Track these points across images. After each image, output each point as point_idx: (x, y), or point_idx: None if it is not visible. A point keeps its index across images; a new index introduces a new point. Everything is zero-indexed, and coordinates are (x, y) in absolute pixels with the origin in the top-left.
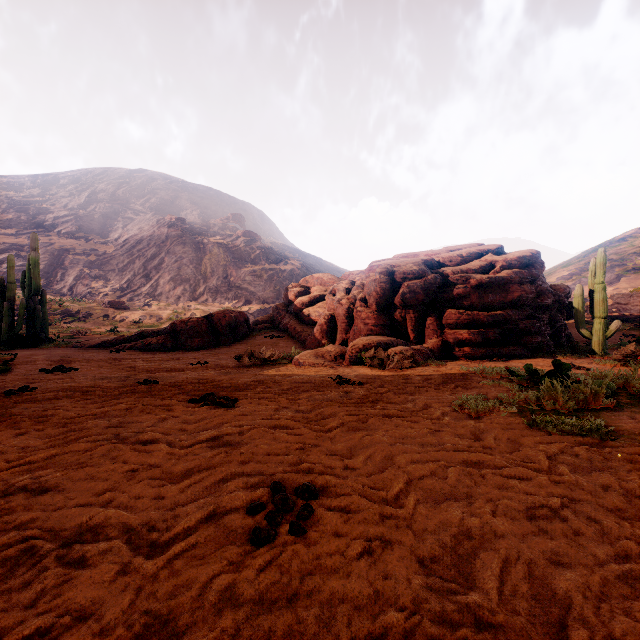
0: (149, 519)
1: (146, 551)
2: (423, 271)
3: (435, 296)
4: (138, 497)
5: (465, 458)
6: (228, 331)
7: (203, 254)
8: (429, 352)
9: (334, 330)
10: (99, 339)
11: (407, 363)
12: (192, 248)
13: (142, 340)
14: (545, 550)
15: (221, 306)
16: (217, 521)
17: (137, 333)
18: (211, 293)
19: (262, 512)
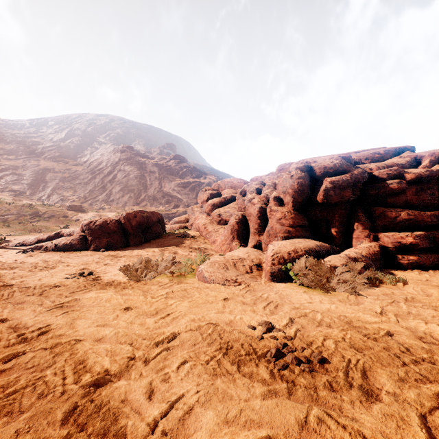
0: None
1: None
2: (347, 165)
3: (360, 193)
4: None
5: None
6: (139, 231)
7: (145, 171)
8: (370, 261)
9: (245, 230)
10: (24, 238)
11: (361, 285)
12: (137, 167)
13: (54, 240)
14: None
15: (156, 209)
16: None
17: (55, 232)
18: (149, 200)
19: None
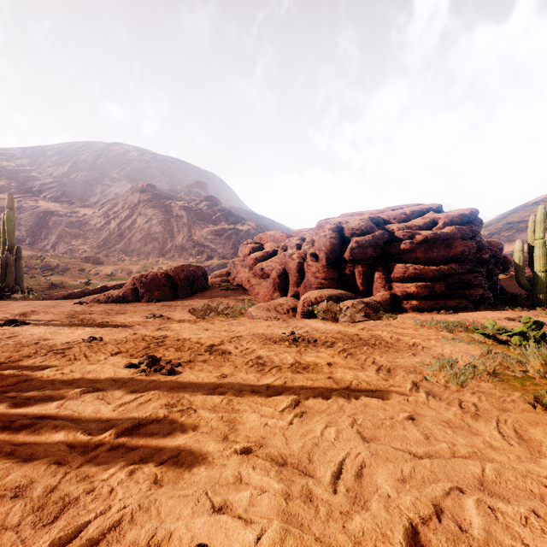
0: None
1: None
2: (371, 227)
3: (382, 251)
4: None
5: (481, 474)
6: (186, 284)
7: (170, 216)
8: (379, 305)
9: (286, 283)
10: (67, 291)
11: (359, 317)
12: (161, 211)
13: (105, 293)
14: None
15: (186, 261)
16: None
17: (101, 286)
18: (177, 250)
19: None
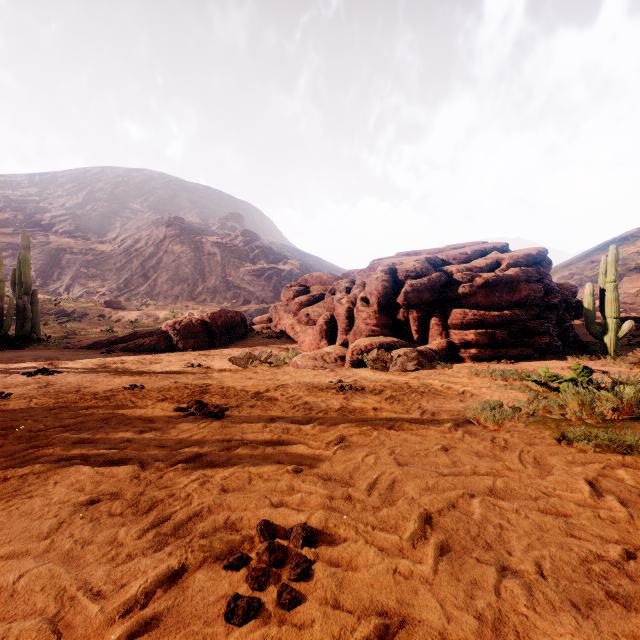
0: (95, 580)
1: (80, 636)
2: (427, 269)
3: (439, 295)
4: (90, 543)
5: (492, 485)
6: (224, 331)
7: (201, 253)
8: (434, 354)
9: (334, 330)
10: (91, 340)
11: (412, 366)
12: (190, 247)
13: (134, 341)
14: (626, 635)
15: (219, 306)
16: (184, 582)
17: (130, 333)
18: (209, 293)
19: (243, 568)
